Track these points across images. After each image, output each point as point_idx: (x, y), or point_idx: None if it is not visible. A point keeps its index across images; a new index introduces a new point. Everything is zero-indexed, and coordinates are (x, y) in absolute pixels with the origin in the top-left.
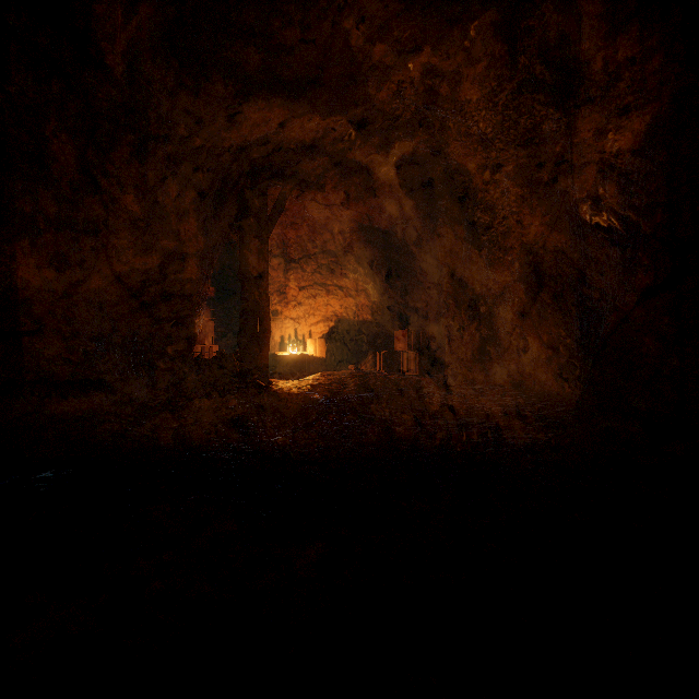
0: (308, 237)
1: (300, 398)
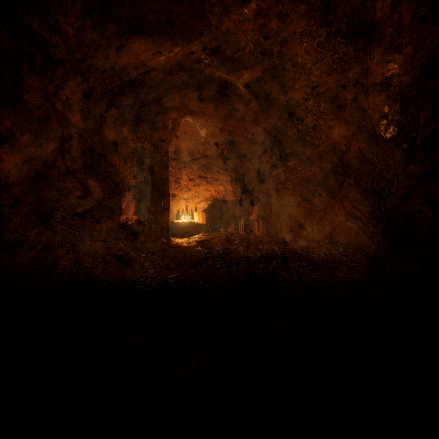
0: (194, 147)
1: (189, 249)
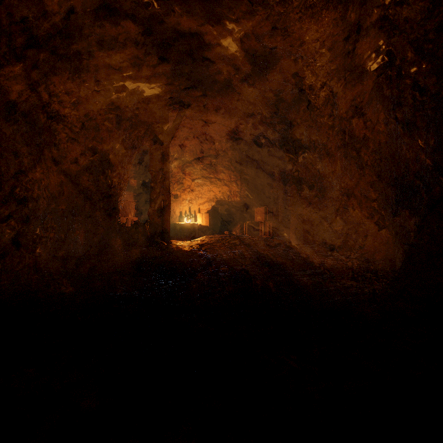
0: (198, 146)
1: (190, 253)
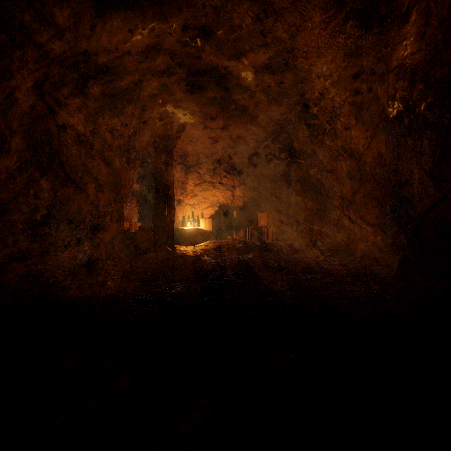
0: (201, 151)
1: (195, 259)
